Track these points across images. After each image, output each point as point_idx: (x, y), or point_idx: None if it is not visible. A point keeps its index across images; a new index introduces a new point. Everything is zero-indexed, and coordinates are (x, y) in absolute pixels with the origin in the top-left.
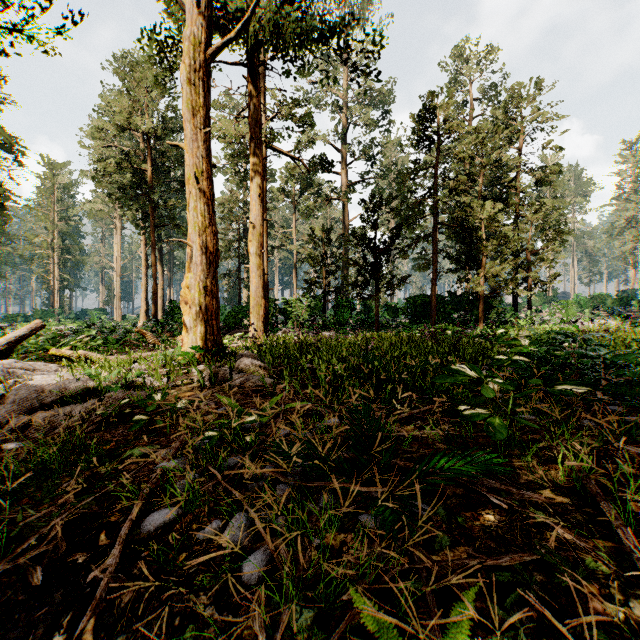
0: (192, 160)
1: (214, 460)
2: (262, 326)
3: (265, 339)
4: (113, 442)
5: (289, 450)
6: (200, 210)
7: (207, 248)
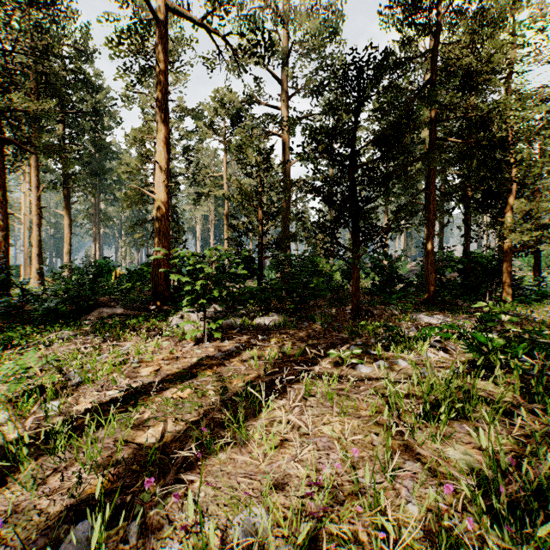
0: None
1: None
2: None
3: None
4: None
5: None
6: None
7: None
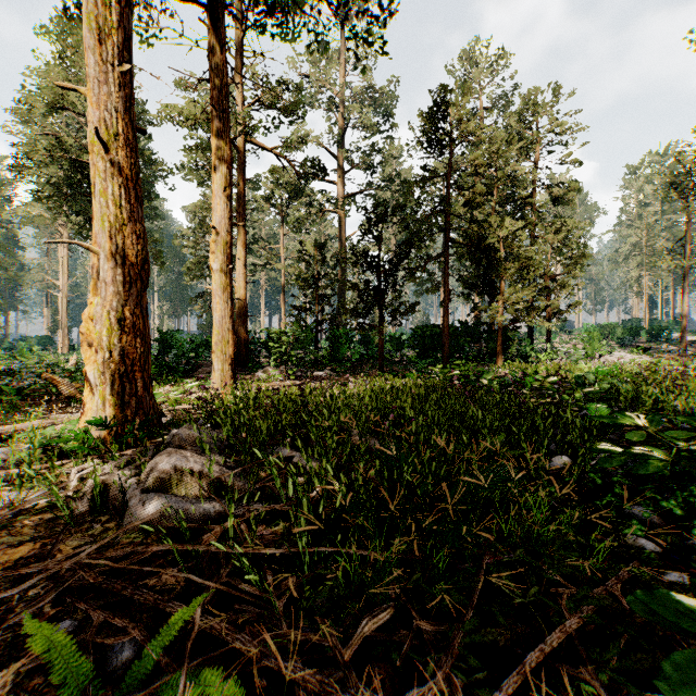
0: (97, 113)
1: None
2: (230, 370)
3: (231, 390)
4: None
5: None
6: (112, 195)
7: (125, 257)
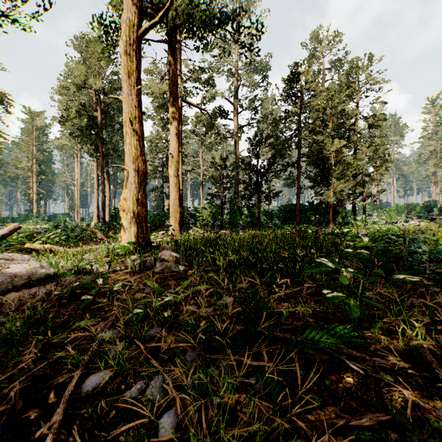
0: (128, 109)
1: (140, 331)
2: (178, 226)
3: (180, 236)
4: (66, 316)
5: (196, 327)
6: (134, 144)
7: (139, 171)
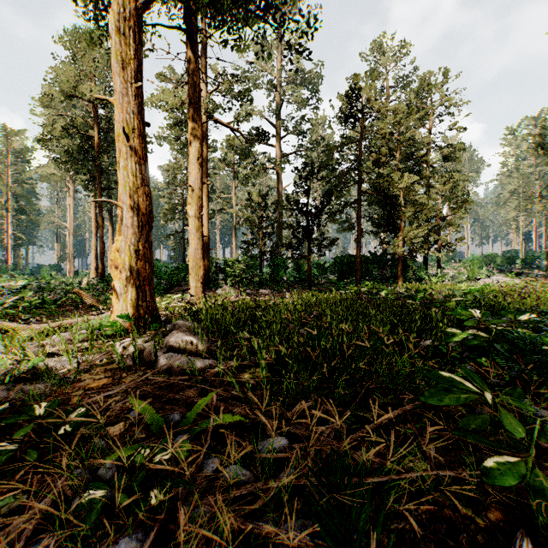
0: (122, 116)
1: (93, 547)
2: (201, 287)
3: (203, 301)
4: None
5: None
6: (131, 169)
7: (139, 209)
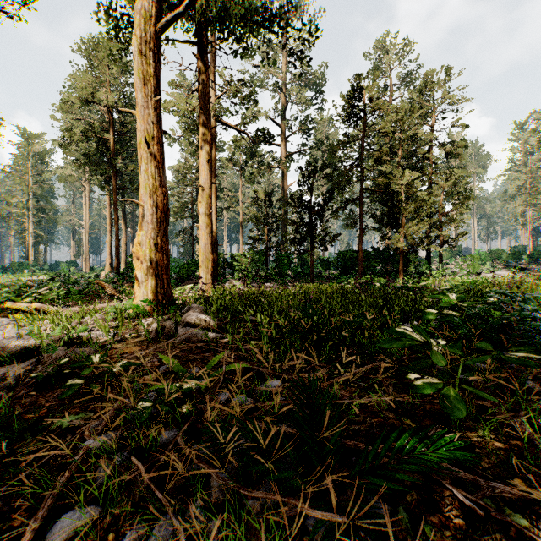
0: (143, 126)
1: (146, 435)
2: (210, 278)
3: (213, 290)
4: (44, 409)
5: (225, 438)
6: (151, 172)
7: (158, 208)
